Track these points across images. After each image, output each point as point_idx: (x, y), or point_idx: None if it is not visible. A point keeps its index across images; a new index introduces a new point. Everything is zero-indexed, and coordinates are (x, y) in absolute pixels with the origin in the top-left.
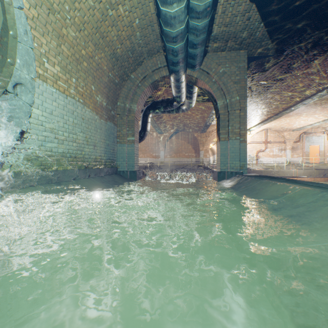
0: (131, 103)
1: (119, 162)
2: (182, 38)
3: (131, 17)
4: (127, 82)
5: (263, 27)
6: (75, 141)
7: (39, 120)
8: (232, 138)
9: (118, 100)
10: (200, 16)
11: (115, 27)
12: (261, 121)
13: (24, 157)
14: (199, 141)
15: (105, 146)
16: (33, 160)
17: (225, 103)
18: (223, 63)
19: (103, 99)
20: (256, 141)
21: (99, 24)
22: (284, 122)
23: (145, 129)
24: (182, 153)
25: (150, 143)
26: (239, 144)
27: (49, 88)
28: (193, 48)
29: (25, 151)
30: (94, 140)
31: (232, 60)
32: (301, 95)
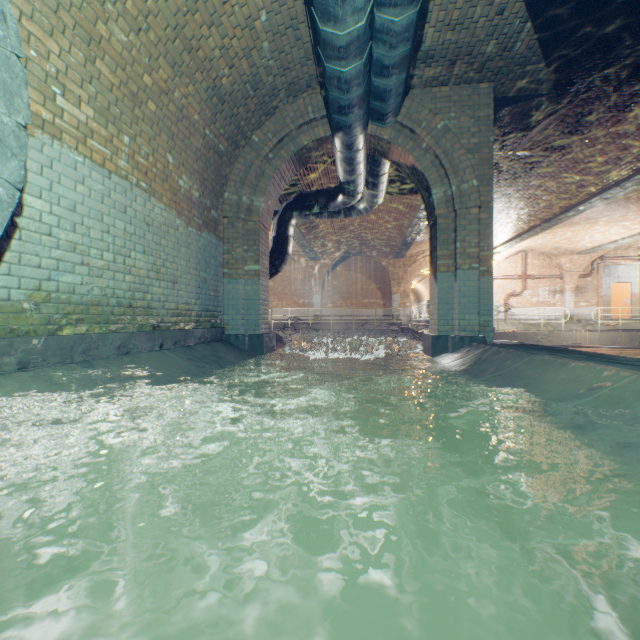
0: (253, 194)
1: (227, 316)
2: (360, 49)
3: (252, 7)
4: (245, 151)
5: (531, 32)
6: (130, 272)
7: (44, 223)
8: (464, 266)
9: (226, 188)
10: (398, 1)
11: (215, 29)
12: (515, 234)
13: (6, 305)
14: (391, 274)
15: (197, 283)
16: (27, 312)
17: (449, 193)
18: (443, 110)
19: (193, 184)
20: (504, 275)
21: (181, 19)
22: (560, 237)
23: (282, 249)
24: (356, 299)
25: (293, 279)
26: (477, 278)
27: (67, 153)
28: (382, 75)
29: (7, 291)
30: (172, 270)
31: (463, 103)
32: (600, 179)
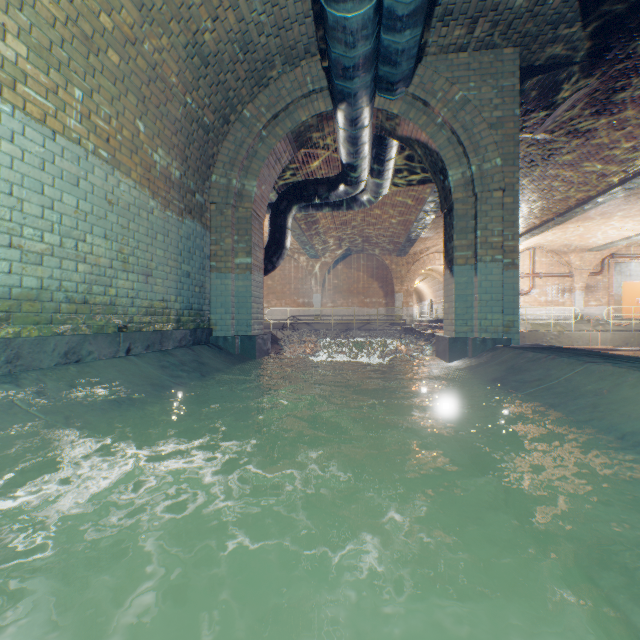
0: (244, 177)
1: (215, 315)
2: None
3: None
4: (235, 128)
5: None
6: (85, 260)
7: None
8: (486, 257)
9: (214, 170)
10: None
11: None
12: (525, 229)
13: None
14: (394, 272)
15: (178, 276)
16: None
17: (468, 174)
18: (461, 79)
19: (171, 160)
20: None
21: None
22: (572, 233)
23: (279, 243)
24: (358, 298)
25: (292, 278)
26: (501, 272)
27: None
28: (394, 30)
29: None
30: (145, 261)
31: (484, 71)
32: (625, 167)
